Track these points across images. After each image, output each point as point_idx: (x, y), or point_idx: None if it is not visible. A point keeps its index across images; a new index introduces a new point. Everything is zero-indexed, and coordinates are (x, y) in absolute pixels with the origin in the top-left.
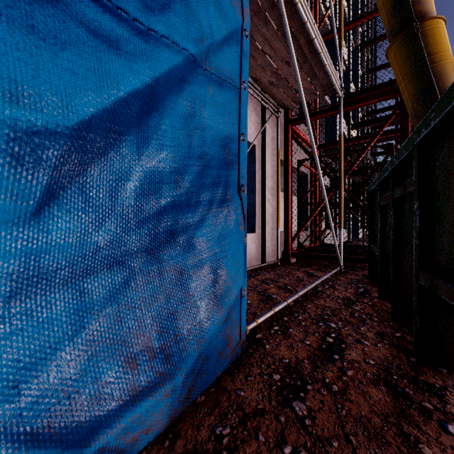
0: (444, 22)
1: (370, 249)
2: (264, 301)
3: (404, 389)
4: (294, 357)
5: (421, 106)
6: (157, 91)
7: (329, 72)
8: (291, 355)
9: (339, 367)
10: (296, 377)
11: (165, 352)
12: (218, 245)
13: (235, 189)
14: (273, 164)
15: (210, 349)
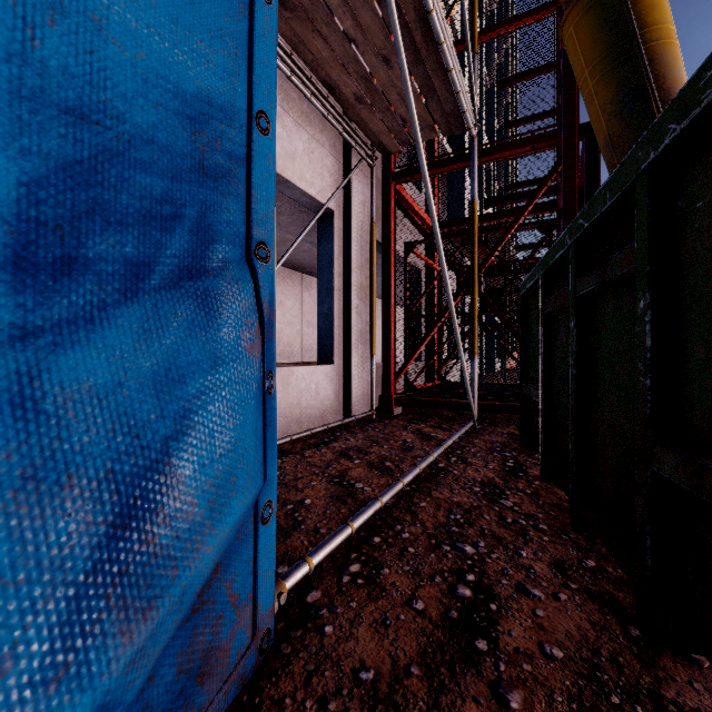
0: None
1: (523, 391)
2: (339, 499)
3: None
4: (387, 658)
5: (623, 125)
6: None
7: (457, 84)
8: (383, 654)
9: (491, 683)
10: None
11: None
12: (154, 400)
13: (236, 249)
14: (364, 246)
15: None
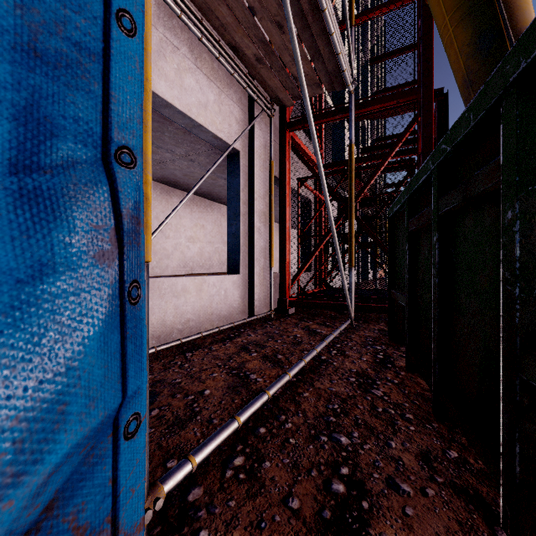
0: None
1: (391, 296)
2: (235, 390)
3: None
4: None
5: (480, 63)
6: None
7: (337, 47)
8: None
9: None
10: None
11: None
12: None
13: (89, 149)
14: (265, 180)
15: None
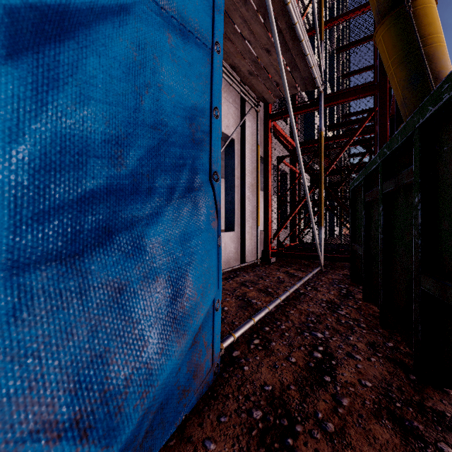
0: (435, 3)
1: (352, 248)
2: (243, 308)
3: (412, 422)
4: (278, 381)
5: (411, 93)
6: (74, 8)
7: (310, 63)
8: (275, 379)
9: (332, 394)
10: (281, 412)
11: (79, 426)
12: (181, 248)
13: (205, 176)
14: (253, 160)
15: (167, 391)
